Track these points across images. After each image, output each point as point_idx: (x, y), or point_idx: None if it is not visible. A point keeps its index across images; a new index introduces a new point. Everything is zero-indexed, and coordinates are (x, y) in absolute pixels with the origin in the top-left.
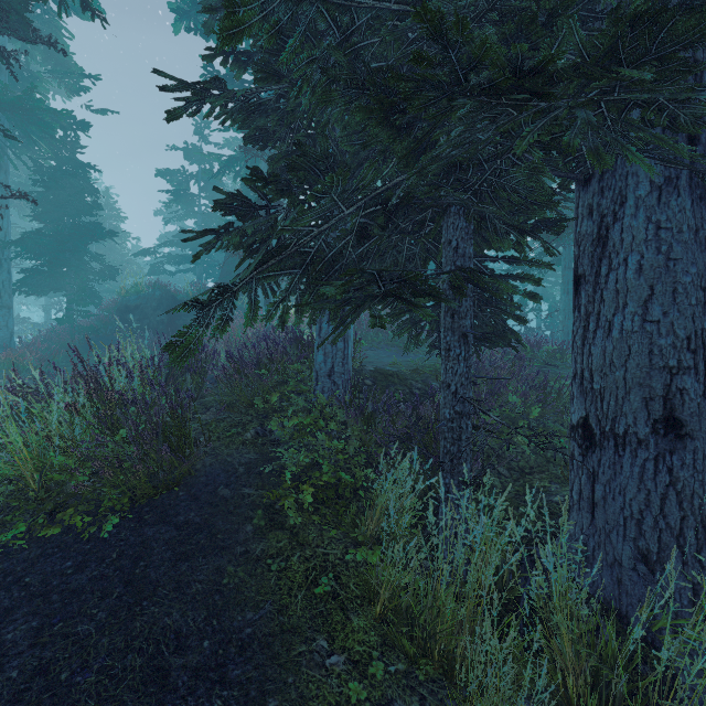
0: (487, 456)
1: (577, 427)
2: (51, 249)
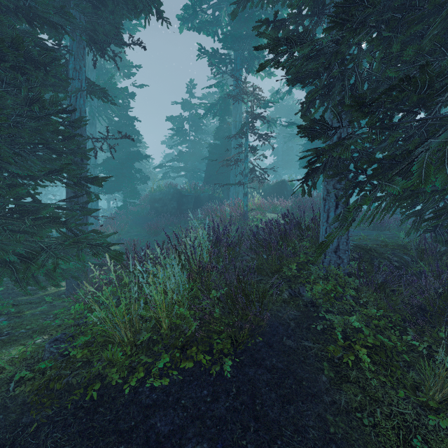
0: None
1: None
2: (116, 168)
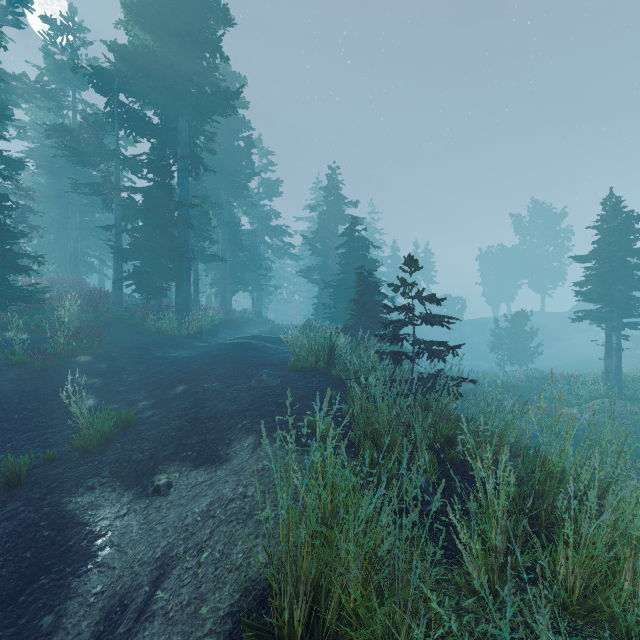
0: None
1: (176, 310)
2: None
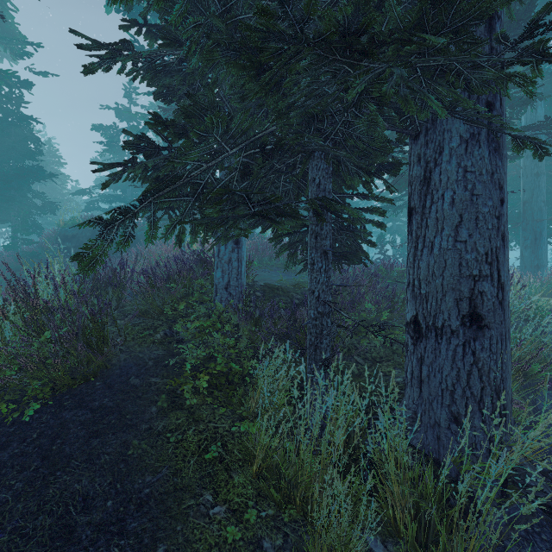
0: (348, 349)
1: (410, 323)
2: None
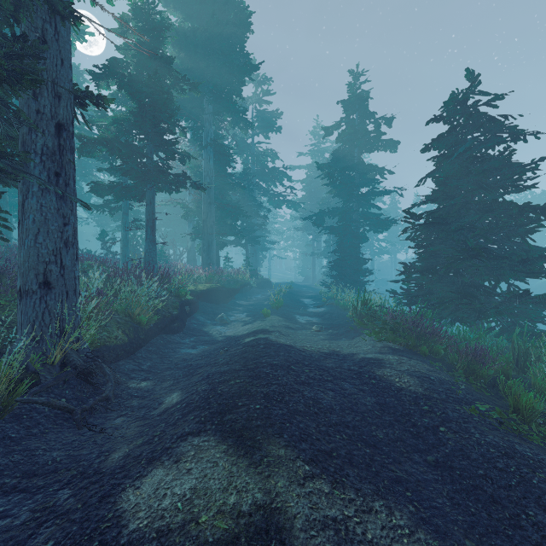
0: None
1: (19, 291)
2: None
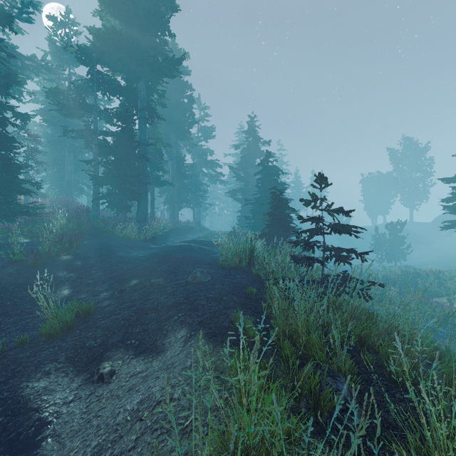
0: None
1: (137, 221)
2: None
